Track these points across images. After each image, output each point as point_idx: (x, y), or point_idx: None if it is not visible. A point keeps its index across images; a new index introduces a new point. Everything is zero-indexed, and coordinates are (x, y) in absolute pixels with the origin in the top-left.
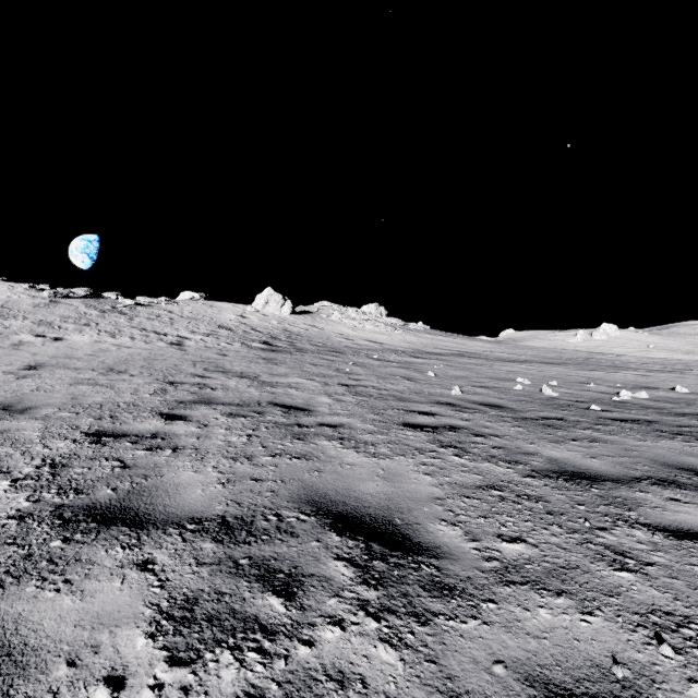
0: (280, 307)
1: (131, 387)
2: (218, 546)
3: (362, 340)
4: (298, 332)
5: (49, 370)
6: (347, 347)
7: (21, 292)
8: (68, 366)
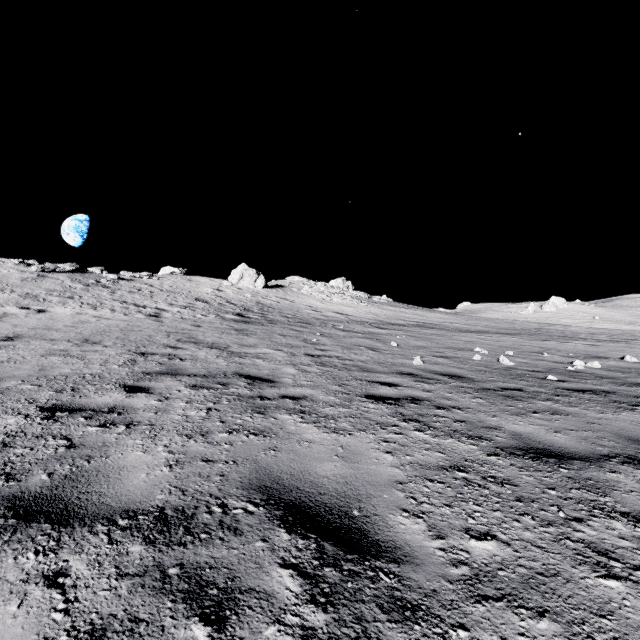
0: (254, 281)
1: (101, 358)
2: (148, 550)
3: (330, 312)
4: (270, 304)
5: (25, 341)
6: (315, 318)
7: (10, 267)
8: (44, 338)
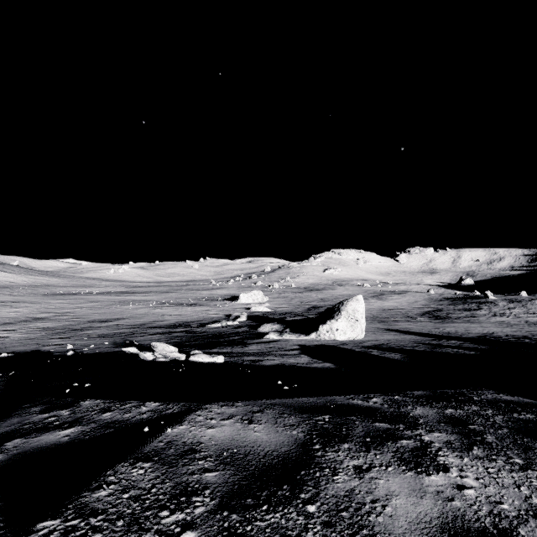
0: None
1: None
2: (37, 297)
3: (6, 282)
4: None
5: None
6: (6, 285)
7: None
8: None
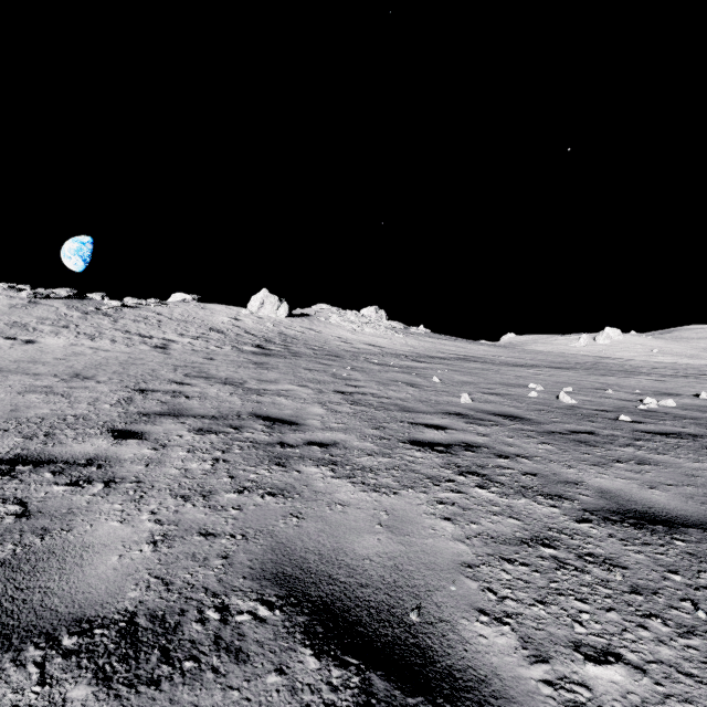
0: (276, 309)
1: (91, 396)
2: (97, 695)
3: (361, 344)
4: (294, 335)
5: (3, 376)
6: (345, 351)
7: None
8: (27, 372)
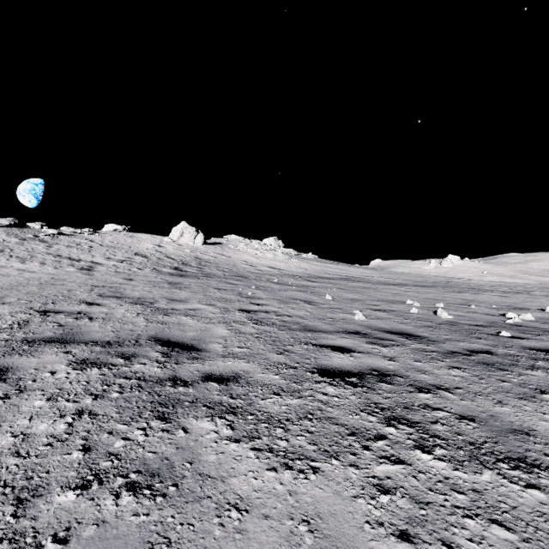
0: (194, 238)
1: None
2: None
3: (264, 267)
4: (208, 259)
5: None
6: (250, 272)
7: None
8: None
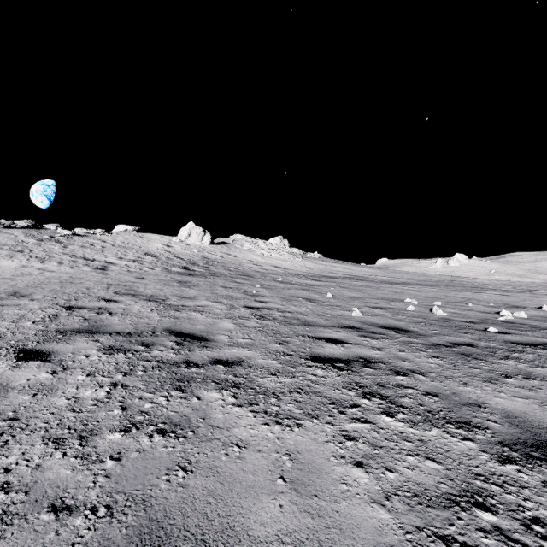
0: (201, 238)
1: (18, 313)
2: None
3: (269, 266)
4: (215, 258)
5: None
6: (256, 271)
7: None
8: None
